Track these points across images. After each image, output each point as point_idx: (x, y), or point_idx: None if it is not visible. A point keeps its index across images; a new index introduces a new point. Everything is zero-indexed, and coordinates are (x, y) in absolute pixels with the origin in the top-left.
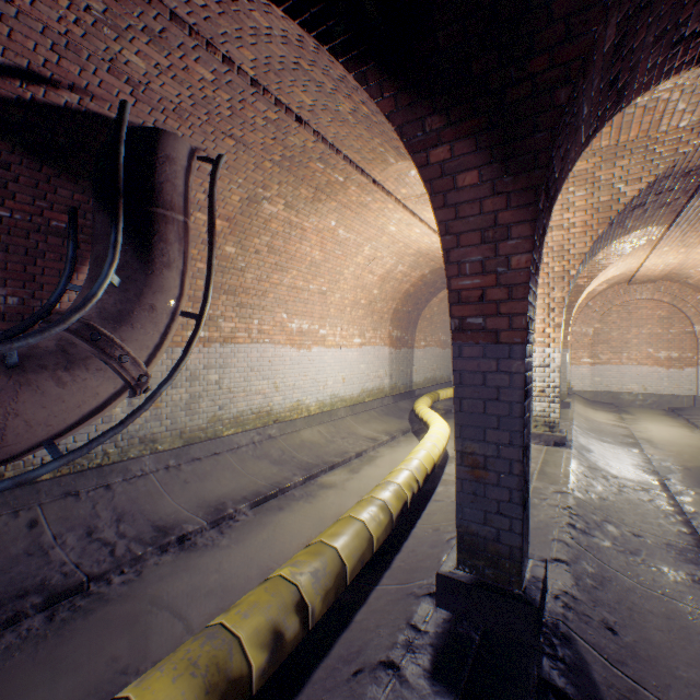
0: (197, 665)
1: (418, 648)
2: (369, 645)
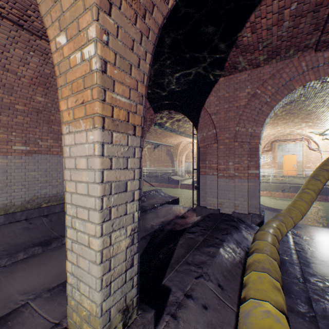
0: (256, 262)
1: (174, 303)
2: (202, 327)
